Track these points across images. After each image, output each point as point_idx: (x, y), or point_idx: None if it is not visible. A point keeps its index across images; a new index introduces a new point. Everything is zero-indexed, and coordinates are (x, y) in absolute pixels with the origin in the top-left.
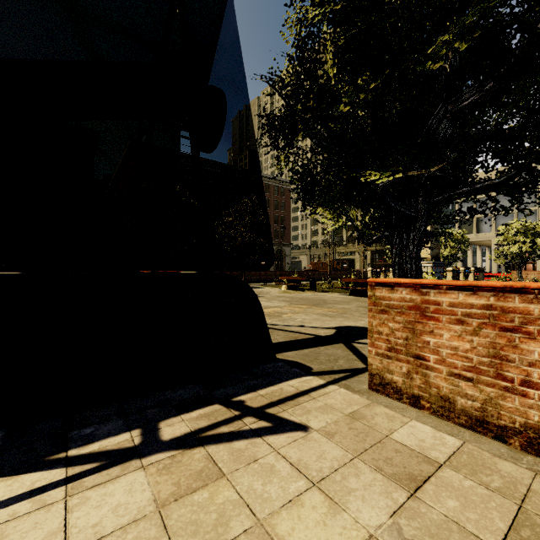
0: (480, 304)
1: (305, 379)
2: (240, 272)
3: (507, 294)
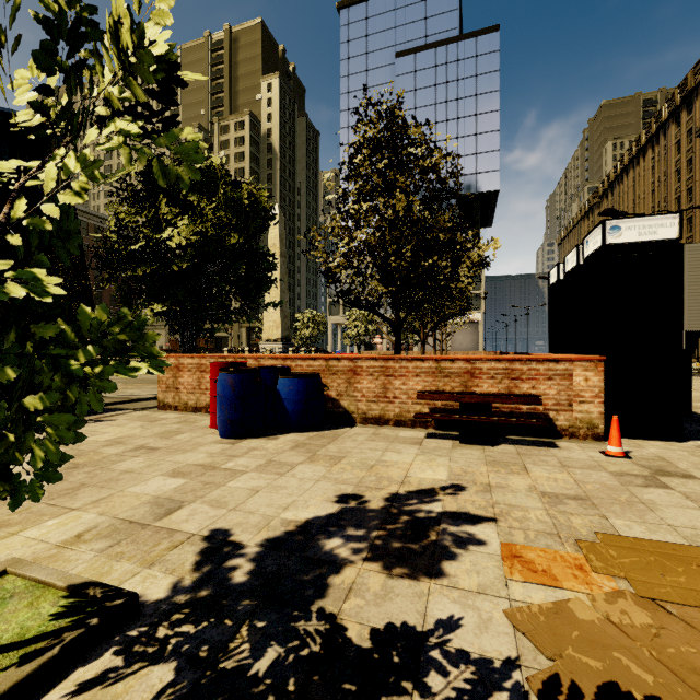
0: (196, 363)
1: (121, 411)
2: None
3: (202, 359)
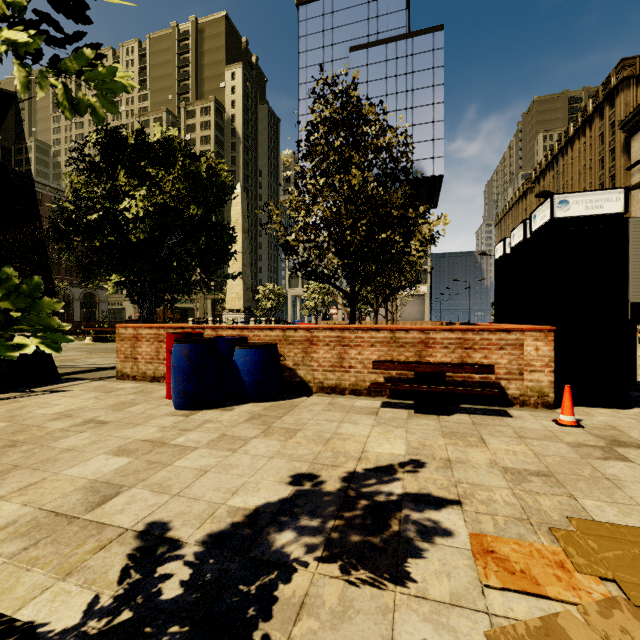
0: (154, 333)
1: (79, 381)
2: None
3: (160, 329)
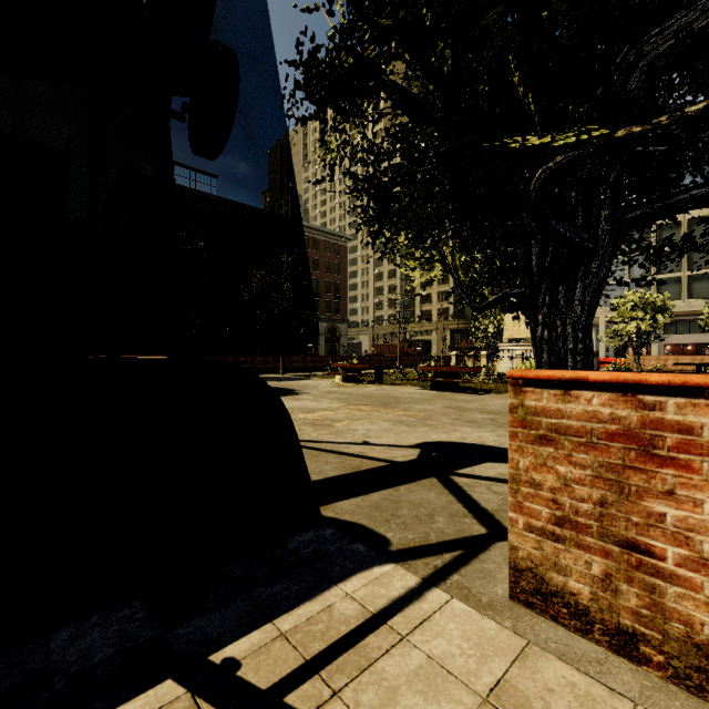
0: None
1: (377, 573)
2: (276, 357)
3: None
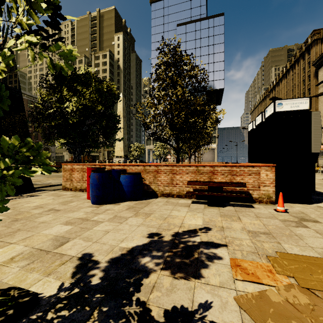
0: (80, 167)
1: (44, 191)
2: None
3: (84, 165)
